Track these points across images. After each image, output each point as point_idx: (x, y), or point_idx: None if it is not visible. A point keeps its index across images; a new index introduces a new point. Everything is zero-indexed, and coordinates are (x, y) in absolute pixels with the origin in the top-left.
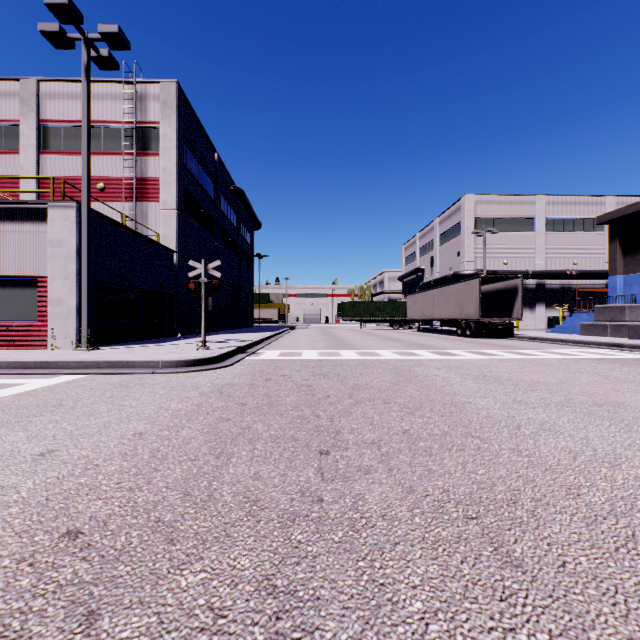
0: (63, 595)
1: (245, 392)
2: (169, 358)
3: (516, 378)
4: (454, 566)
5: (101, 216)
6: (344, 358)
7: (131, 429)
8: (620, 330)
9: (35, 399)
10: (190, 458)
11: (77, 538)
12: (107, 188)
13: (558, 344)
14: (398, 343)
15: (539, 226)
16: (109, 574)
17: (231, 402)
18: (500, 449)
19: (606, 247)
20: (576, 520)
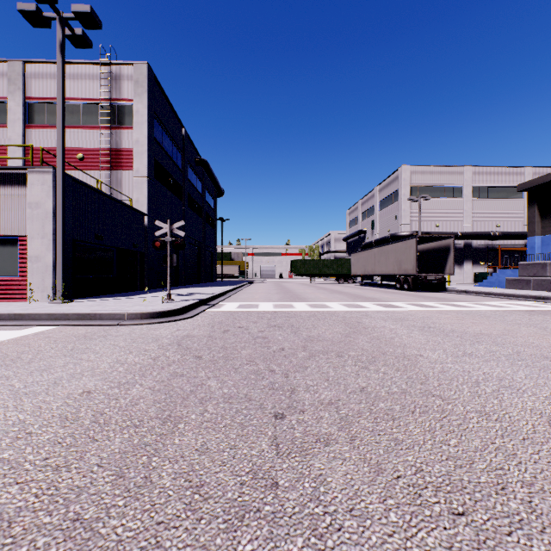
0: None
1: (203, 344)
2: (134, 310)
3: (459, 330)
4: None
5: (77, 181)
6: (297, 310)
7: (80, 386)
8: (542, 284)
9: None
10: (134, 423)
11: None
12: (86, 158)
13: (487, 297)
14: (344, 296)
15: (466, 193)
16: None
17: (188, 355)
18: (466, 411)
19: (525, 212)
20: None
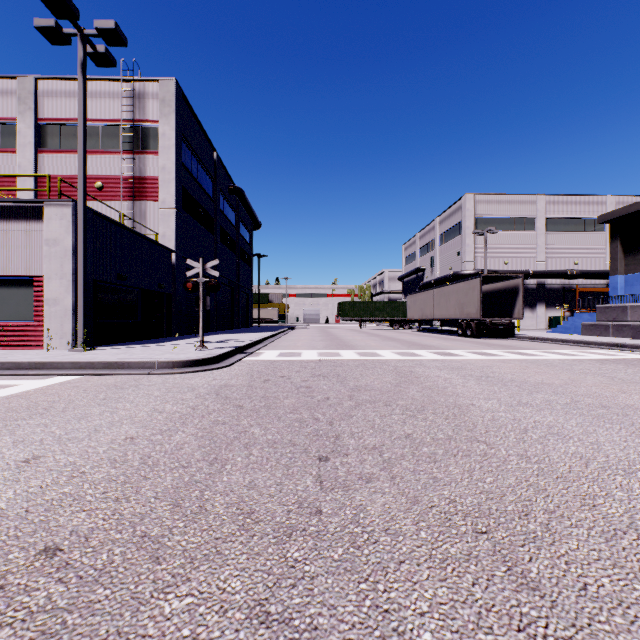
0: (33, 624)
1: (242, 394)
2: (166, 359)
3: (520, 379)
4: (465, 589)
5: (98, 215)
6: (344, 358)
7: (122, 433)
8: (622, 330)
9: (26, 401)
10: (182, 465)
11: (55, 556)
12: (105, 187)
13: (560, 344)
14: (398, 343)
15: (540, 226)
16: (86, 599)
17: (228, 404)
18: (508, 455)
19: (607, 247)
20: (594, 535)
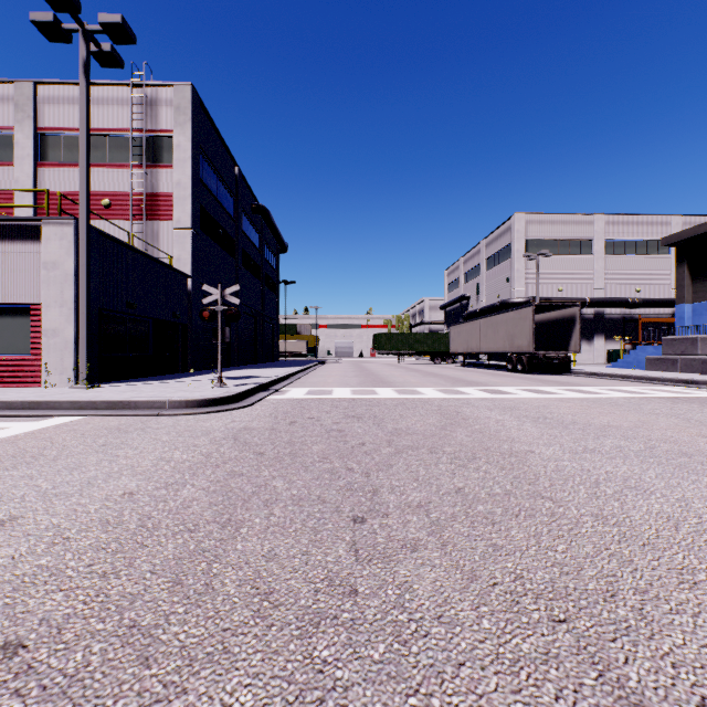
0: None
1: (264, 438)
2: (178, 397)
3: (582, 421)
4: (546, 705)
5: (103, 235)
6: (381, 397)
7: (120, 487)
8: (692, 365)
9: (13, 447)
10: (188, 528)
11: (15, 655)
12: (113, 205)
13: (622, 380)
14: (441, 379)
15: (598, 249)
16: None
17: (247, 451)
18: (580, 515)
19: (672, 272)
20: (702, 624)
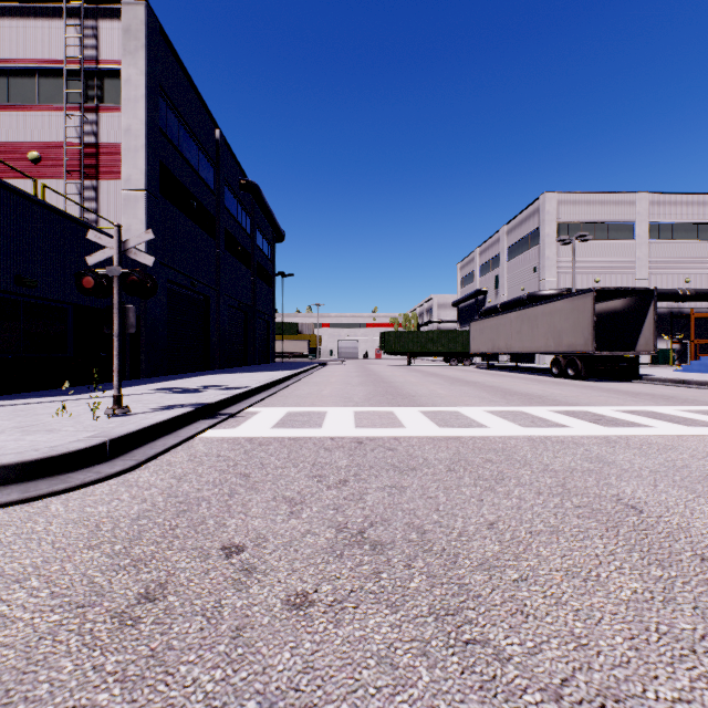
0: None
1: None
2: None
3: None
4: None
5: None
6: (409, 434)
7: None
8: None
9: None
10: None
11: None
12: (43, 159)
13: None
14: (480, 390)
15: (641, 233)
16: None
17: None
18: None
19: None
20: None
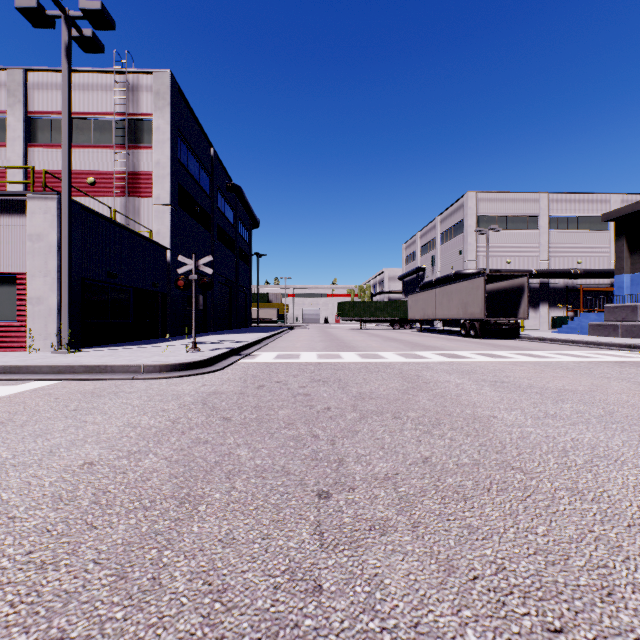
0: None
1: (232, 403)
2: (152, 362)
3: (538, 385)
4: None
5: (86, 209)
6: (345, 361)
7: (81, 456)
8: (632, 330)
9: None
10: (143, 505)
11: None
12: (97, 182)
13: (568, 345)
14: (401, 344)
15: (543, 224)
16: None
17: (214, 416)
18: (554, 489)
19: (611, 246)
20: None
